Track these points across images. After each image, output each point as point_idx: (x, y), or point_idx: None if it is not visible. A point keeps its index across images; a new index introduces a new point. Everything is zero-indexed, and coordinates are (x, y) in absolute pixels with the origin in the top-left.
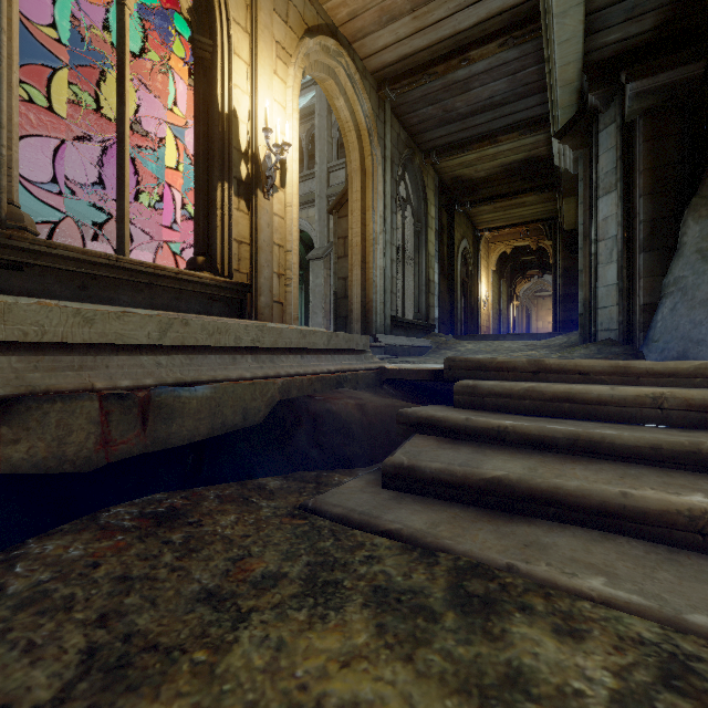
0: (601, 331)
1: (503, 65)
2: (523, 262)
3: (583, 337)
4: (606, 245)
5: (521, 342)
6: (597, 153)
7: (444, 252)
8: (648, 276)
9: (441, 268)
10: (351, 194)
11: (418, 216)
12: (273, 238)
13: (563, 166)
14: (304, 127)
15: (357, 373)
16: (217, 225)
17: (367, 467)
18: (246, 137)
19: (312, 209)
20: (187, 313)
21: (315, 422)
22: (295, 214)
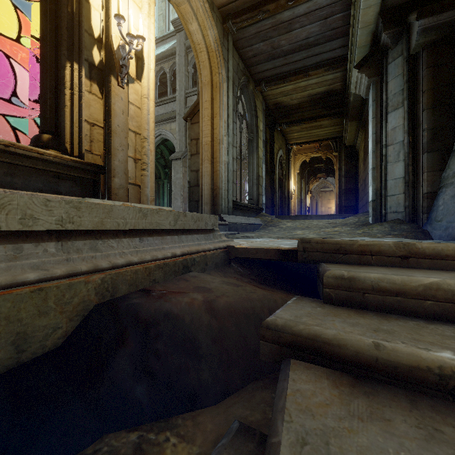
0: (390, 213)
1: (318, 10)
2: (315, 168)
3: (375, 218)
4: (394, 148)
5: (325, 221)
6: (387, 79)
7: (267, 158)
8: (430, 171)
9: (266, 168)
10: (201, 104)
11: (251, 128)
12: (128, 124)
13: (358, 92)
14: (168, 64)
15: (206, 254)
16: (65, 103)
17: (220, 404)
18: (99, 25)
19: (174, 123)
20: (25, 191)
21: (147, 334)
22: (151, 106)
